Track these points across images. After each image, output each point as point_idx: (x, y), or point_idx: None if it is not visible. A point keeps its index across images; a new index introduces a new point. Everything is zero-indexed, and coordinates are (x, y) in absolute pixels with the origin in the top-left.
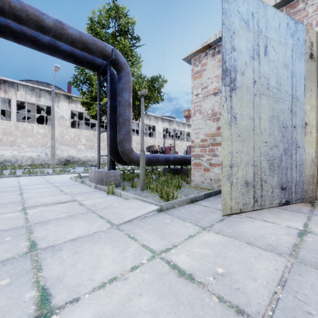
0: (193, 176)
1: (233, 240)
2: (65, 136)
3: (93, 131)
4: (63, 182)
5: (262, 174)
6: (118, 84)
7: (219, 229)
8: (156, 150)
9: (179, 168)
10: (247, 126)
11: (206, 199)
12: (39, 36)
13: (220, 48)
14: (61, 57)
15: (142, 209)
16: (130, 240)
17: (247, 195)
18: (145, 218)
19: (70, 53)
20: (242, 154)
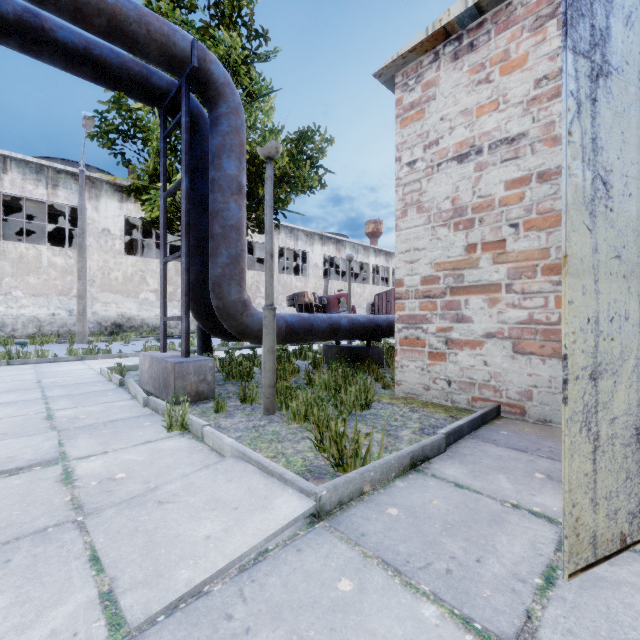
0: (401, 370)
1: None
2: (113, 272)
3: (174, 263)
4: (76, 383)
5: None
6: (209, 136)
7: None
8: (310, 303)
9: (361, 347)
10: None
11: (452, 452)
12: None
13: (475, 36)
14: (59, 61)
15: (254, 514)
16: None
17: None
18: (260, 569)
19: (83, 51)
20: (628, 327)
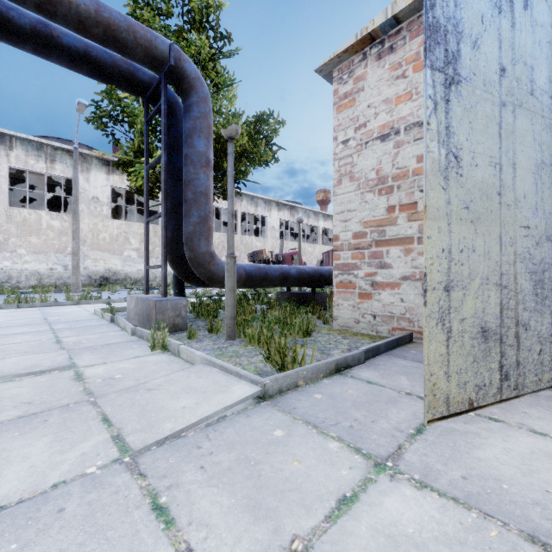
0: (337, 308)
1: (481, 523)
2: (101, 234)
3: (152, 226)
4: (76, 320)
5: (519, 307)
6: (183, 120)
7: (422, 466)
8: (267, 259)
9: (308, 293)
10: (486, 184)
11: (369, 363)
12: (9, 10)
13: (394, 41)
14: (64, 61)
15: (217, 395)
16: (151, 526)
17: (486, 363)
18: (220, 425)
19: (83, 53)
20: (474, 257)
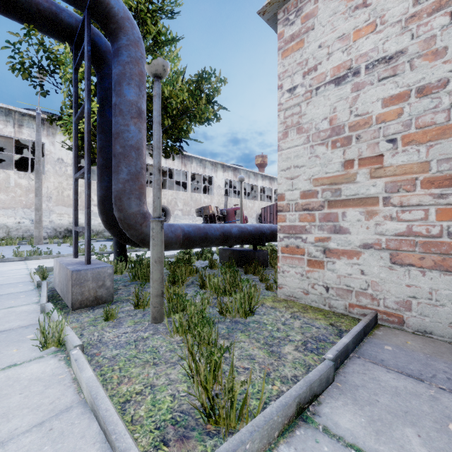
0: (282, 275)
1: None
2: (66, 191)
3: None
4: (2, 283)
5: None
6: (112, 66)
7: None
8: (213, 214)
9: (249, 250)
10: None
11: (341, 382)
12: None
13: None
14: None
15: None
16: None
17: None
18: None
19: None
20: None
